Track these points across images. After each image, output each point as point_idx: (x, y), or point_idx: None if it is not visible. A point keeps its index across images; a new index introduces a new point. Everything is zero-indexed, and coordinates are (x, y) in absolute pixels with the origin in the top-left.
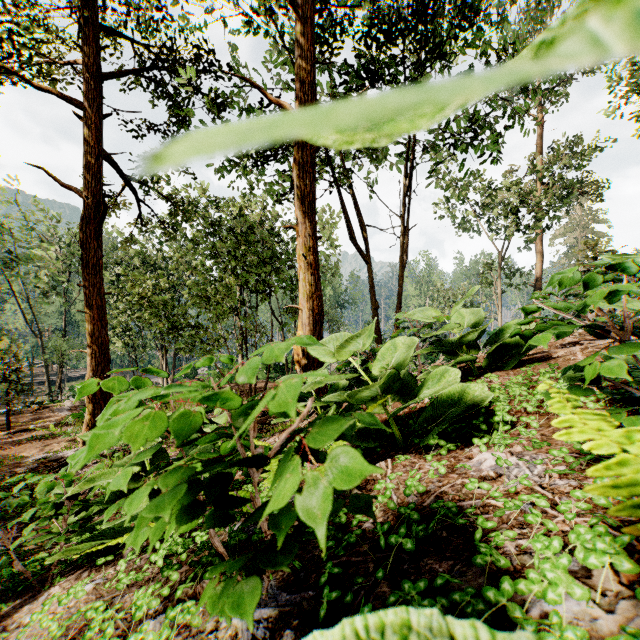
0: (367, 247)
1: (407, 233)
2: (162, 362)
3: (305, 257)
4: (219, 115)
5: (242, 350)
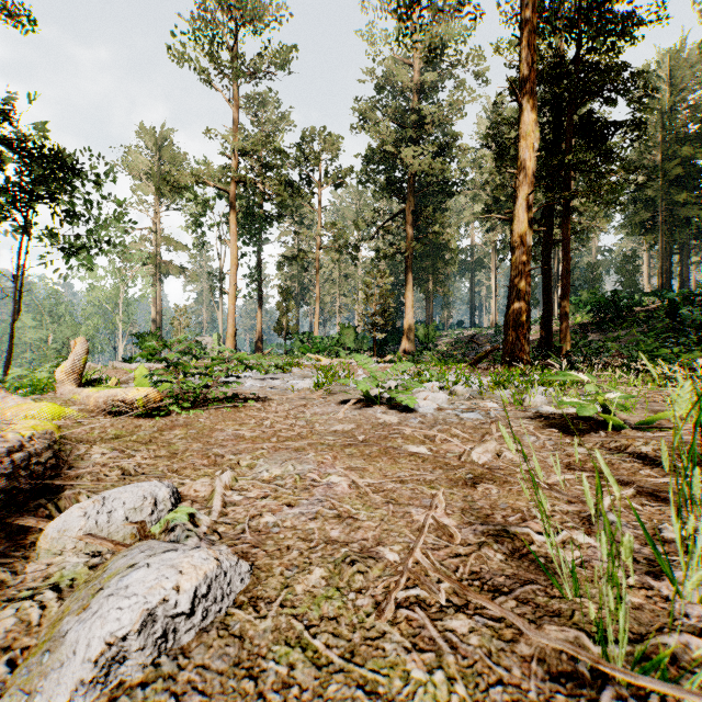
0: None
1: (19, 294)
2: None
3: None
4: None
5: None
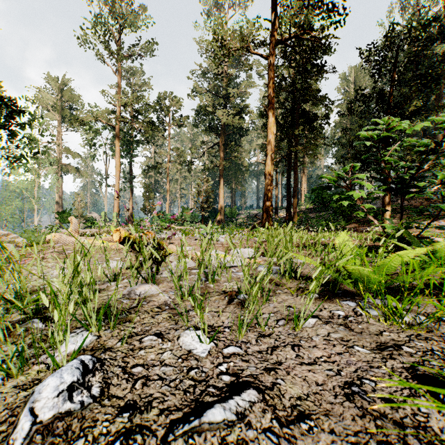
0: None
1: None
2: None
3: None
4: None
5: None
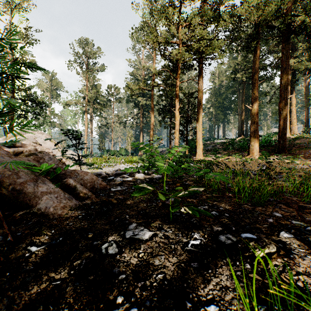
0: None
1: None
2: None
3: None
4: None
5: None
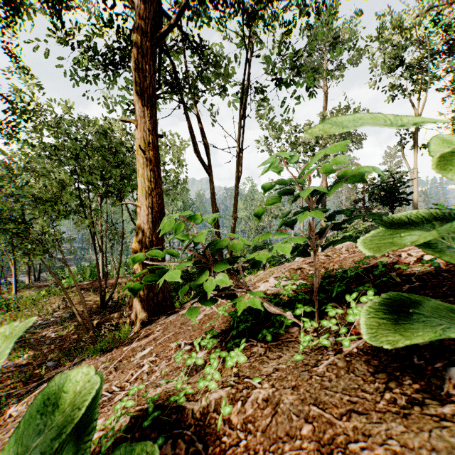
0: (208, 160)
1: (241, 152)
2: (11, 264)
3: (142, 150)
4: (59, 12)
5: (102, 251)
